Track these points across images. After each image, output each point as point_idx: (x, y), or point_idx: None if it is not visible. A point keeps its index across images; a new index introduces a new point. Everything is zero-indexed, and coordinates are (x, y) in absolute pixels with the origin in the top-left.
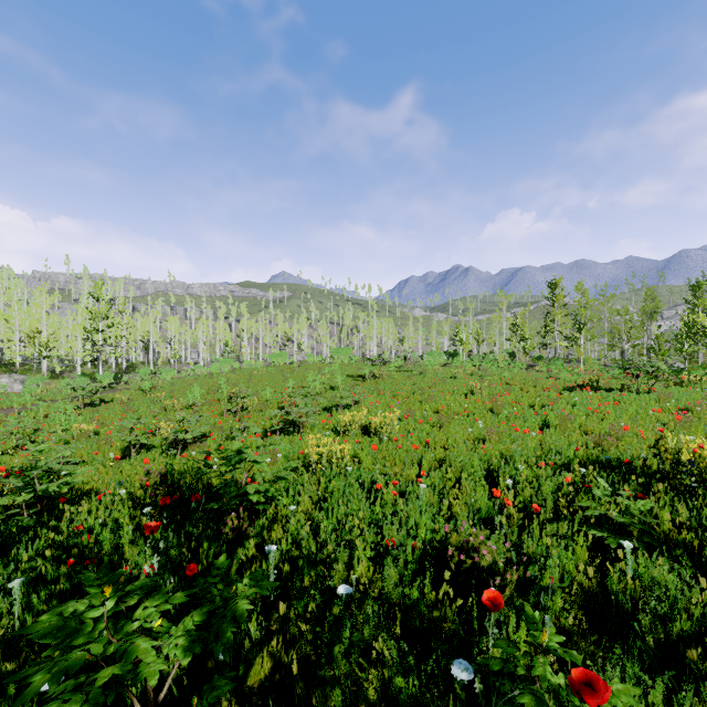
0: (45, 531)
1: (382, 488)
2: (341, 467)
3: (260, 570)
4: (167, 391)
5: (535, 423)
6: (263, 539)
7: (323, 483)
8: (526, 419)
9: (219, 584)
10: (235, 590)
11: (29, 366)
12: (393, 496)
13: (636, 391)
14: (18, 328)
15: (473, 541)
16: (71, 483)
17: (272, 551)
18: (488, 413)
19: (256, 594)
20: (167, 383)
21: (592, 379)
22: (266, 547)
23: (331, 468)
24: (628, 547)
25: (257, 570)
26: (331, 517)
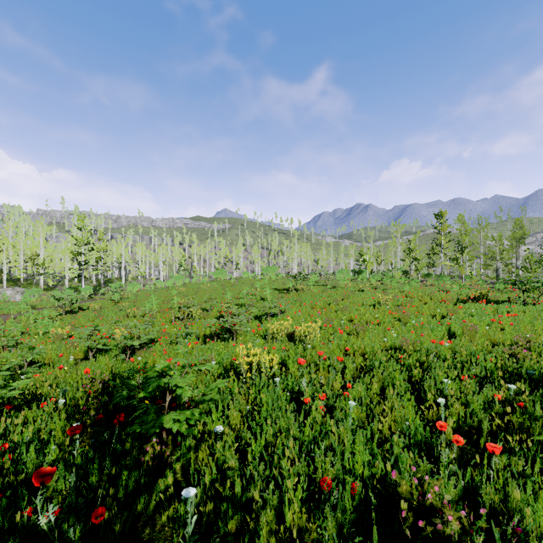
0: None
1: (310, 403)
2: (270, 377)
3: None
4: (131, 301)
5: (441, 332)
6: (190, 458)
7: (252, 394)
8: (432, 328)
9: None
10: None
11: (30, 281)
12: (321, 412)
13: (522, 303)
14: (22, 252)
15: (432, 500)
16: (5, 396)
17: (189, 498)
18: (396, 322)
19: None
20: (132, 295)
21: (482, 292)
22: (183, 492)
23: (261, 377)
24: None
25: None
26: (260, 438)
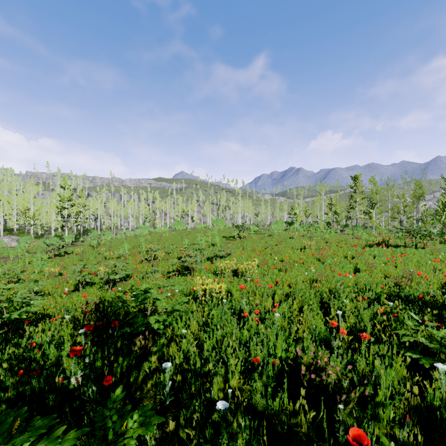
0: (8, 347)
1: (248, 316)
2: (219, 300)
3: (149, 404)
4: (107, 246)
5: (349, 269)
6: (163, 353)
7: (206, 311)
8: (343, 266)
9: (114, 416)
10: (127, 424)
11: (22, 230)
12: (256, 321)
13: (415, 247)
14: (15, 207)
15: (321, 363)
16: (29, 311)
17: (167, 368)
18: (317, 262)
19: (156, 399)
20: (108, 242)
21: (385, 239)
22: (163, 364)
23: (212, 300)
24: (441, 369)
25: (147, 404)
26: (212, 337)
